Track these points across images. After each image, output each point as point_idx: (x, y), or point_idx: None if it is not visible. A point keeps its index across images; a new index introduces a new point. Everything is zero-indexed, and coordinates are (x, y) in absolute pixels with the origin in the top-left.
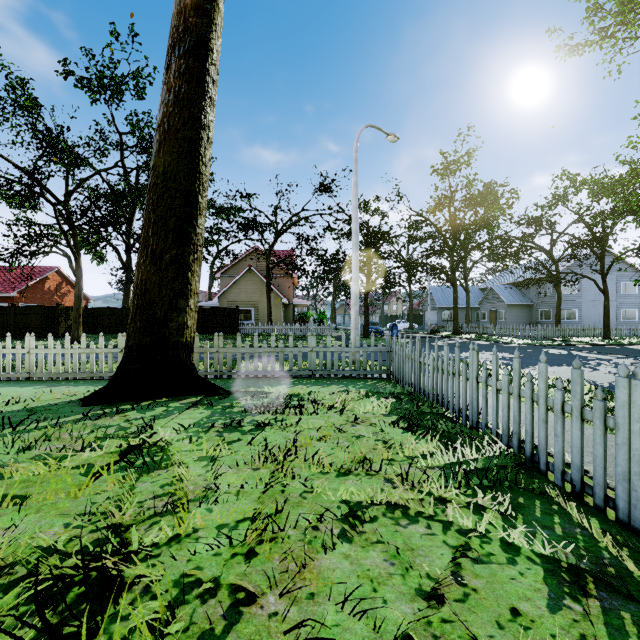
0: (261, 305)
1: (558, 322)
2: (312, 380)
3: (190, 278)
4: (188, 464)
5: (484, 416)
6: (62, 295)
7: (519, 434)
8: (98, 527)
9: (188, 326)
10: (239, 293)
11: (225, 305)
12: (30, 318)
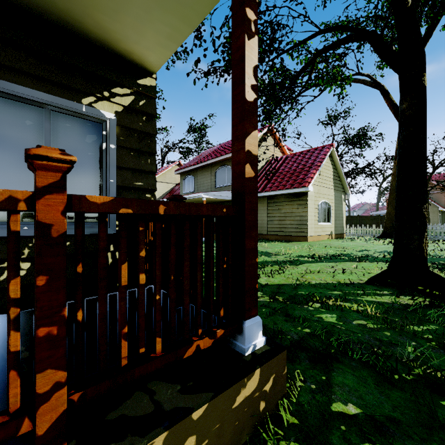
0: None
1: None
2: None
3: None
4: None
5: None
6: None
7: None
8: None
9: None
10: None
11: None
12: None
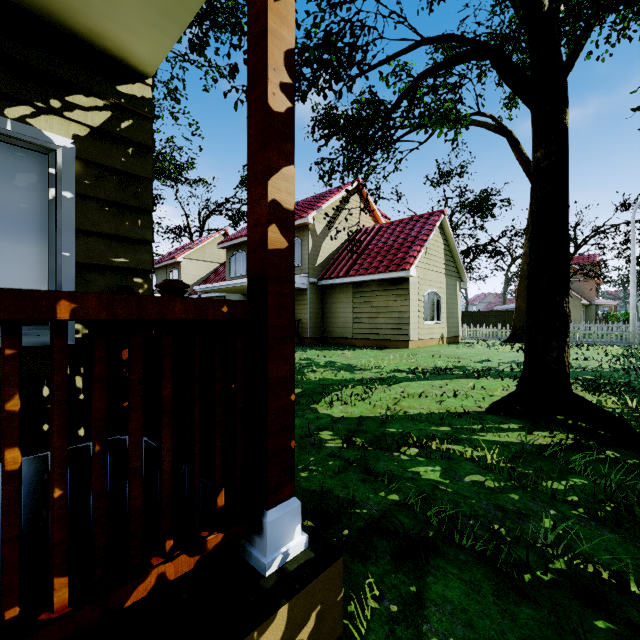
0: None
1: None
2: (593, 345)
3: None
4: None
5: None
6: None
7: None
8: None
9: None
10: None
11: None
12: None
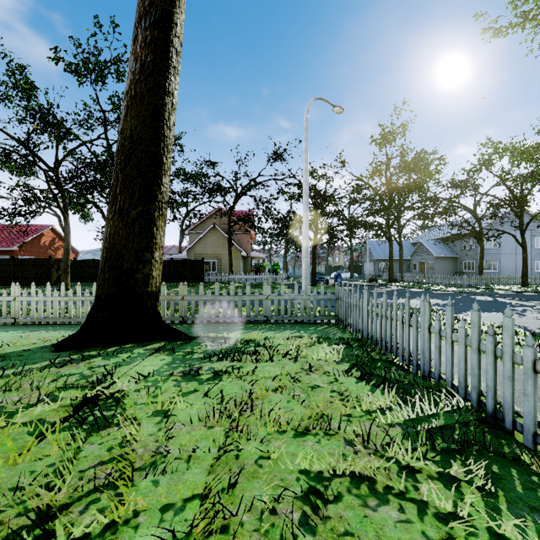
0: (223, 257)
1: (481, 272)
2: (267, 325)
3: (155, 232)
4: (141, 420)
5: (437, 366)
6: (55, 249)
7: (479, 388)
8: (27, 508)
9: (153, 277)
10: (205, 247)
11: (193, 257)
12: (27, 268)
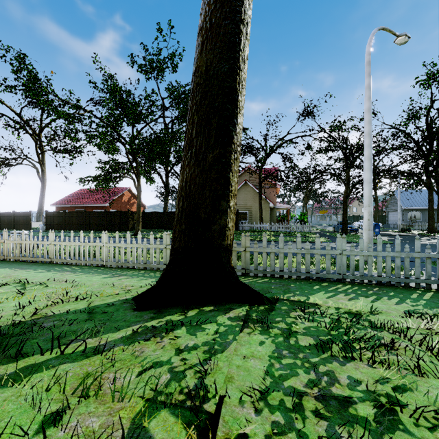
0: (253, 209)
1: None
2: (346, 286)
3: (231, 178)
4: None
5: None
6: (131, 204)
7: None
8: None
9: (228, 228)
10: (238, 200)
11: None
12: (114, 219)
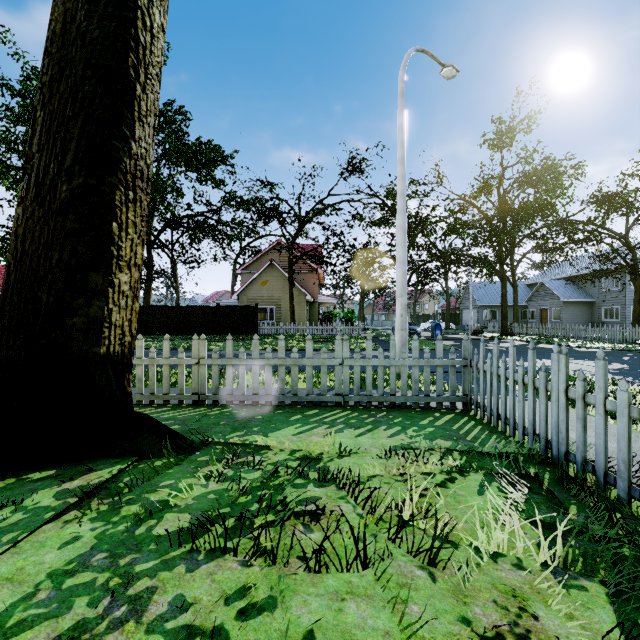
0: (283, 303)
1: (636, 321)
2: (343, 413)
3: (116, 234)
4: None
5: None
6: None
7: None
8: None
9: (114, 324)
10: (260, 290)
11: (245, 303)
12: None
